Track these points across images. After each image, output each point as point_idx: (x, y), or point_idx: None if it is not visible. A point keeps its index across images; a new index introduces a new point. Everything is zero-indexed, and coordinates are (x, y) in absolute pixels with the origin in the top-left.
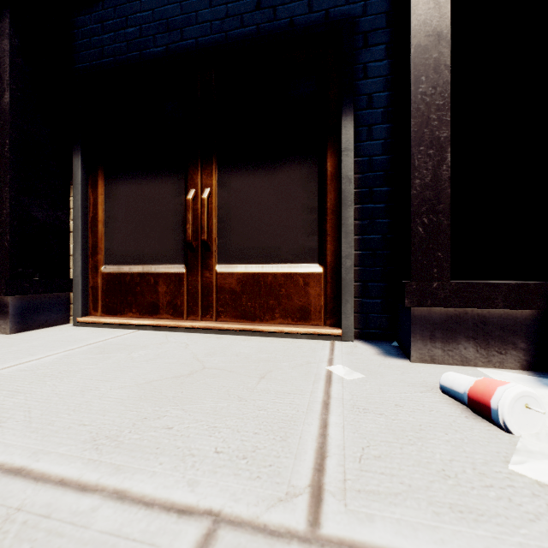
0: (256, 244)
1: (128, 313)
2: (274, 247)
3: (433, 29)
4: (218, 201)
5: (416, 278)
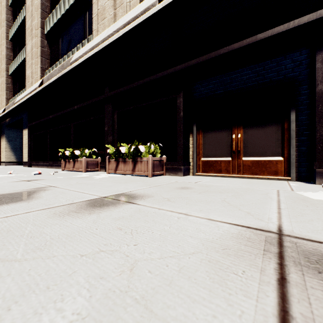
0: (257, 151)
1: (210, 172)
2: (264, 152)
3: None
4: (243, 138)
5: (318, 161)
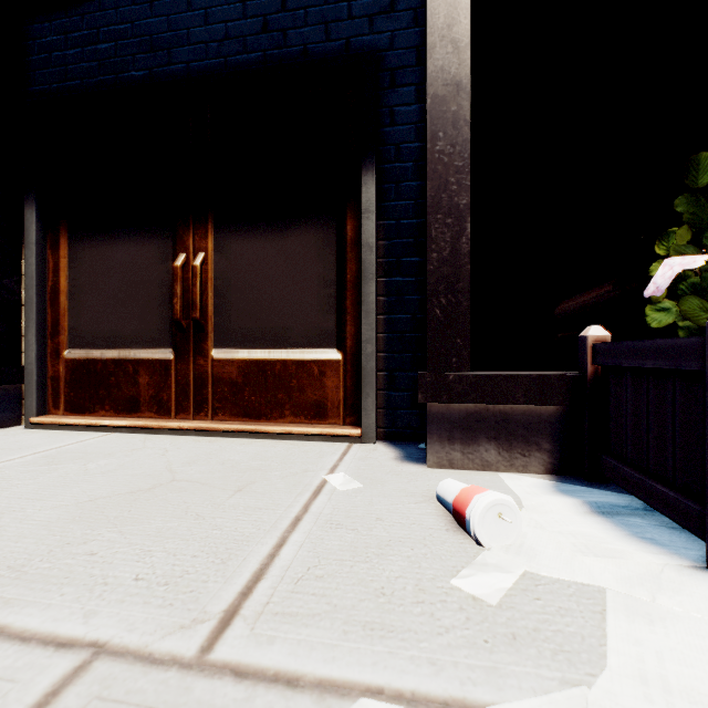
0: (262, 324)
1: (99, 411)
2: (283, 328)
3: (452, 77)
4: (215, 270)
5: (433, 369)
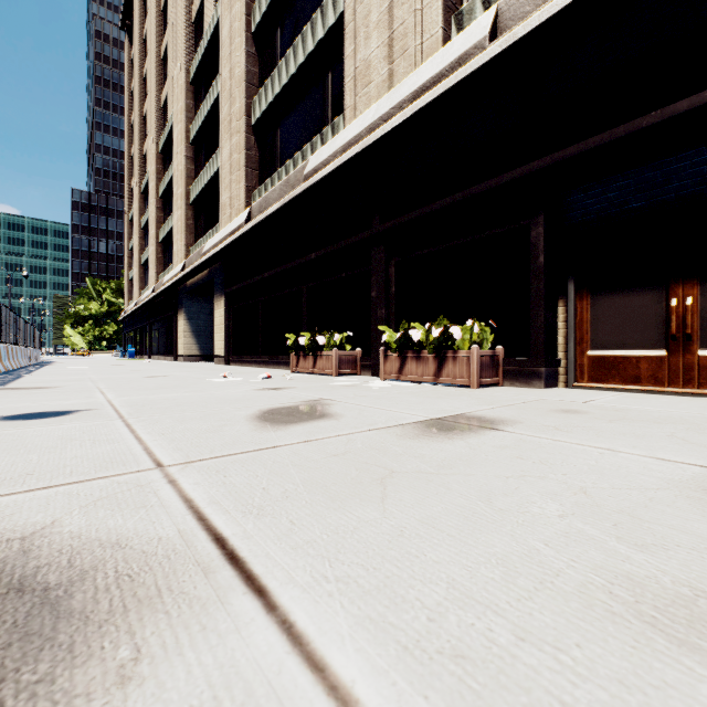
0: None
1: (610, 382)
2: None
3: None
4: (700, 306)
5: None
